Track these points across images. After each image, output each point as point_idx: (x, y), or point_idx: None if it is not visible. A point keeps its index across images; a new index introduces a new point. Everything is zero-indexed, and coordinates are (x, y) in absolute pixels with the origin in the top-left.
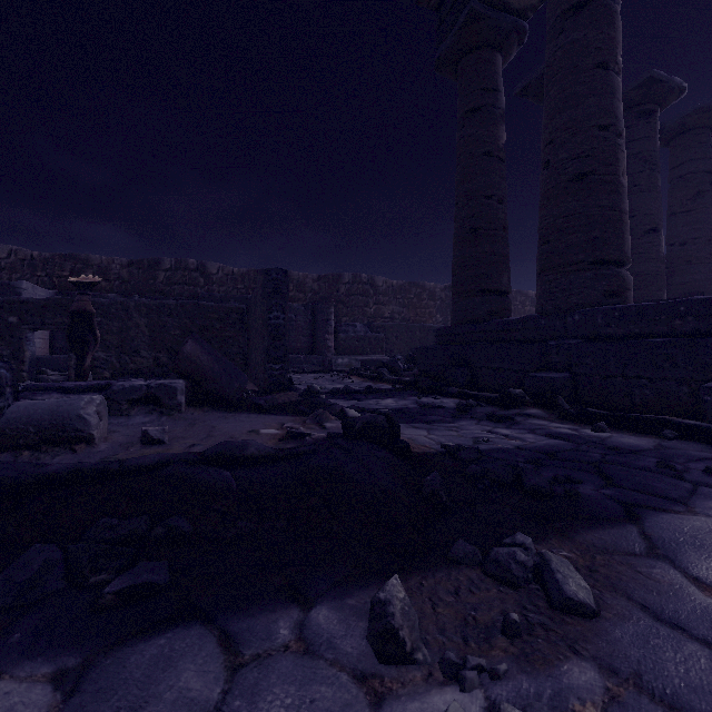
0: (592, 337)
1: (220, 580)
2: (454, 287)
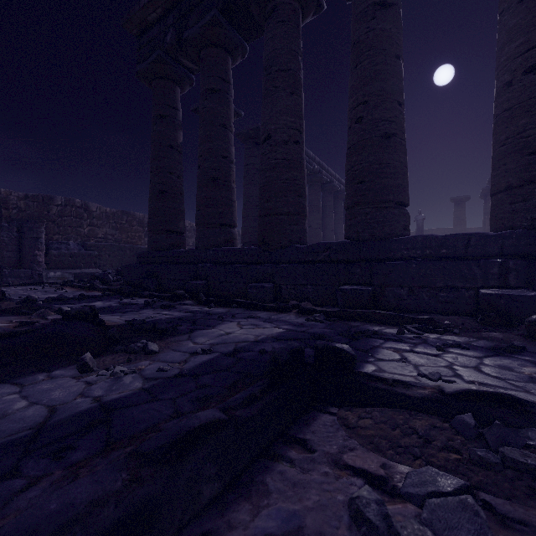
0: (217, 262)
1: (3, 374)
2: (149, 226)
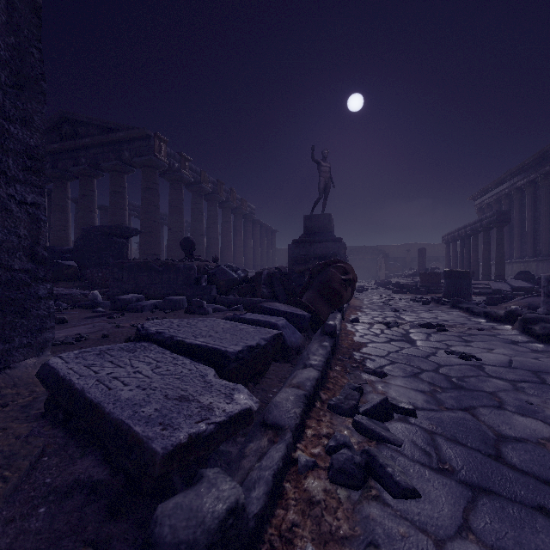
0: None
1: None
2: None
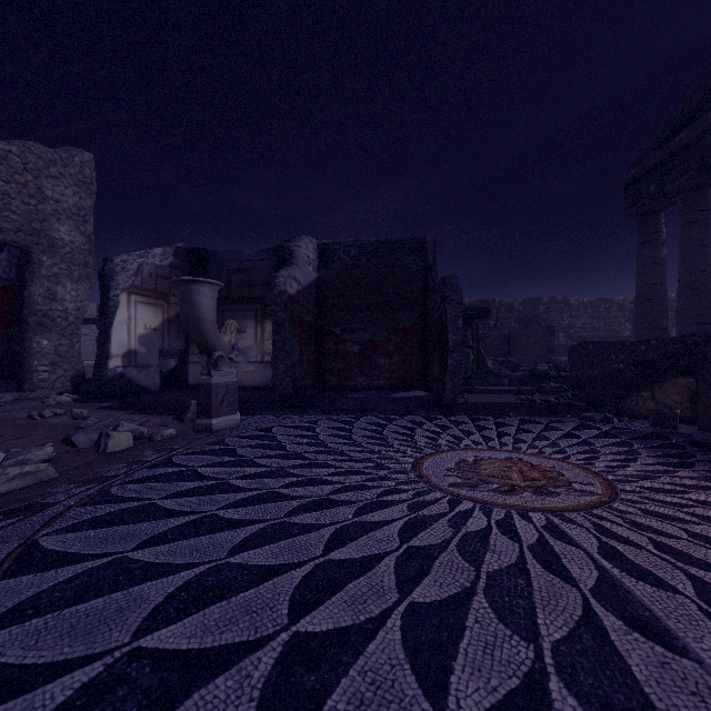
0: None
1: None
2: (634, 326)
